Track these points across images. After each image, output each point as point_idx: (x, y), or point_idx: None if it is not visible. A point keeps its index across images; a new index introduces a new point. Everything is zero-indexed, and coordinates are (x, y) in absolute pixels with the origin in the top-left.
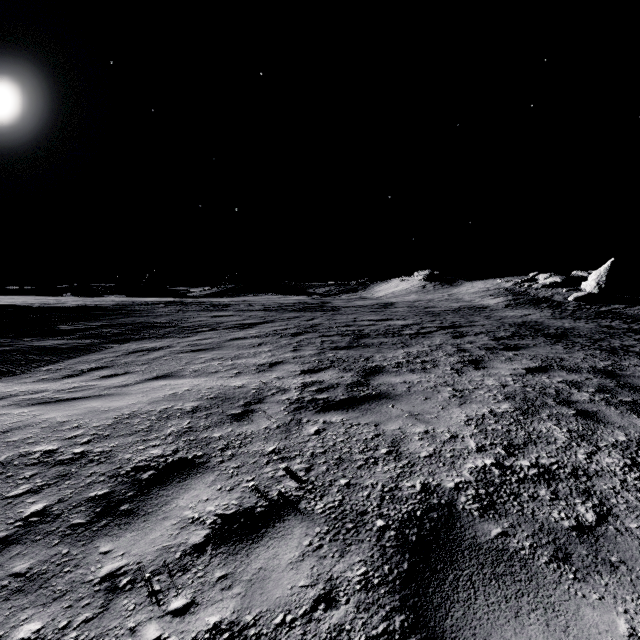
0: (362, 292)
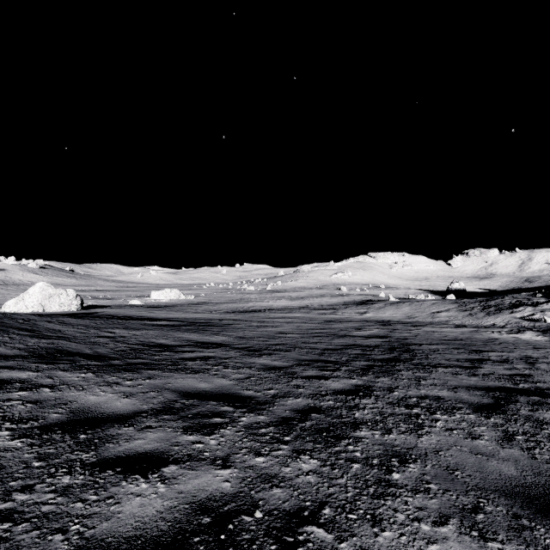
0: None
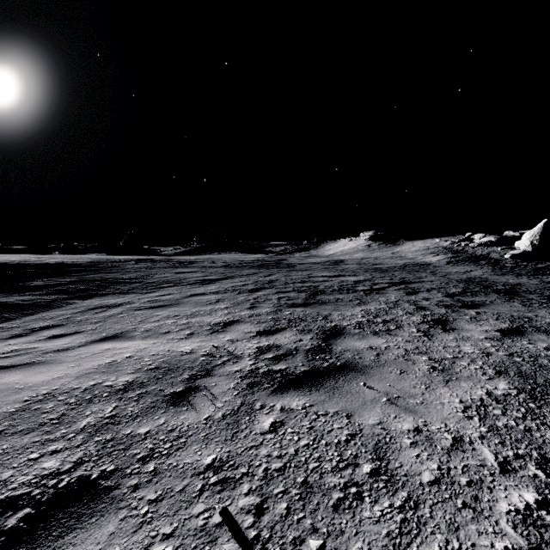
0: (314, 251)
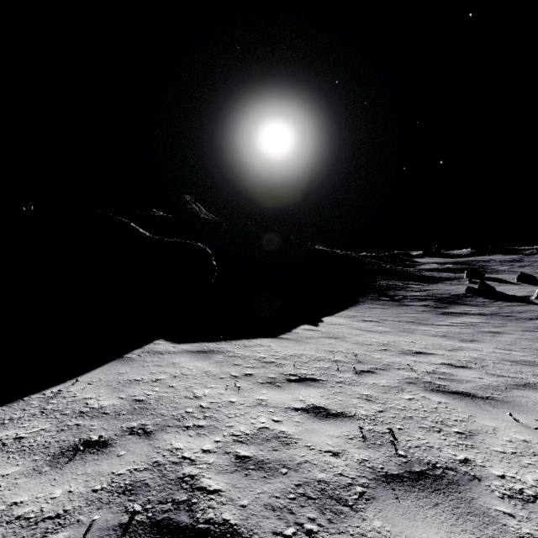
0: None
